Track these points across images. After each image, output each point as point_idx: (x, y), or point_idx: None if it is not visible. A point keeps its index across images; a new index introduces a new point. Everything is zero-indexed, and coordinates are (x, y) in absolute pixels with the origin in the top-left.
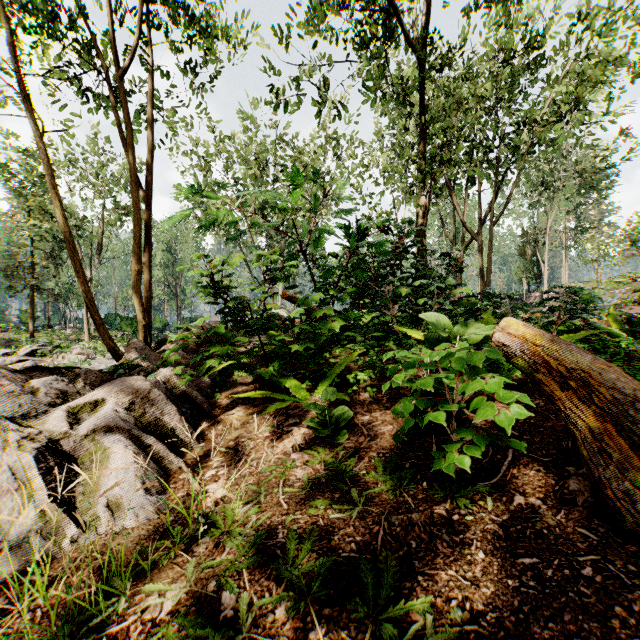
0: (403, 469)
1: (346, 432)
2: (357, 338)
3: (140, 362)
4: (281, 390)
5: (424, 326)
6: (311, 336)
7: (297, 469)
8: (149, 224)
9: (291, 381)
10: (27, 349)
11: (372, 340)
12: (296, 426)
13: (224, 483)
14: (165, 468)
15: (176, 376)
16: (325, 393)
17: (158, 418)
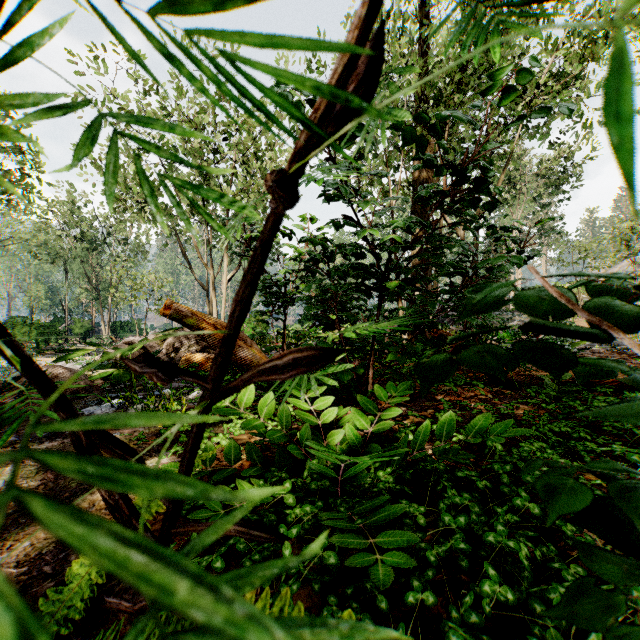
0: None
1: None
2: None
3: None
4: None
5: None
6: None
7: None
8: None
9: None
10: None
11: None
12: None
13: None
14: None
15: None
16: None
17: None
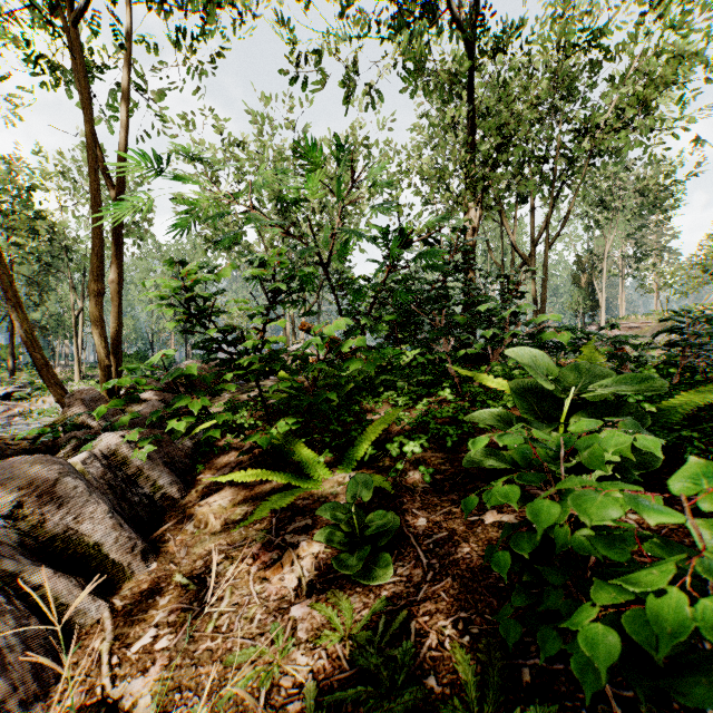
0: (519, 686)
1: (390, 561)
2: (398, 384)
3: (88, 420)
4: (289, 462)
5: (484, 366)
6: (333, 384)
7: (298, 651)
8: (117, 229)
9: (303, 451)
10: (1, 391)
11: (417, 386)
12: (306, 534)
13: (157, 678)
14: (70, 624)
15: (128, 445)
16: (353, 485)
17: (74, 525)
